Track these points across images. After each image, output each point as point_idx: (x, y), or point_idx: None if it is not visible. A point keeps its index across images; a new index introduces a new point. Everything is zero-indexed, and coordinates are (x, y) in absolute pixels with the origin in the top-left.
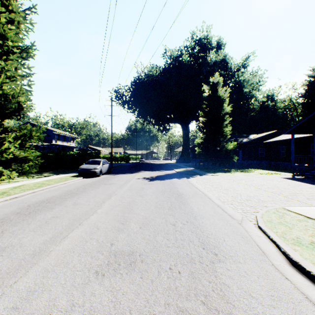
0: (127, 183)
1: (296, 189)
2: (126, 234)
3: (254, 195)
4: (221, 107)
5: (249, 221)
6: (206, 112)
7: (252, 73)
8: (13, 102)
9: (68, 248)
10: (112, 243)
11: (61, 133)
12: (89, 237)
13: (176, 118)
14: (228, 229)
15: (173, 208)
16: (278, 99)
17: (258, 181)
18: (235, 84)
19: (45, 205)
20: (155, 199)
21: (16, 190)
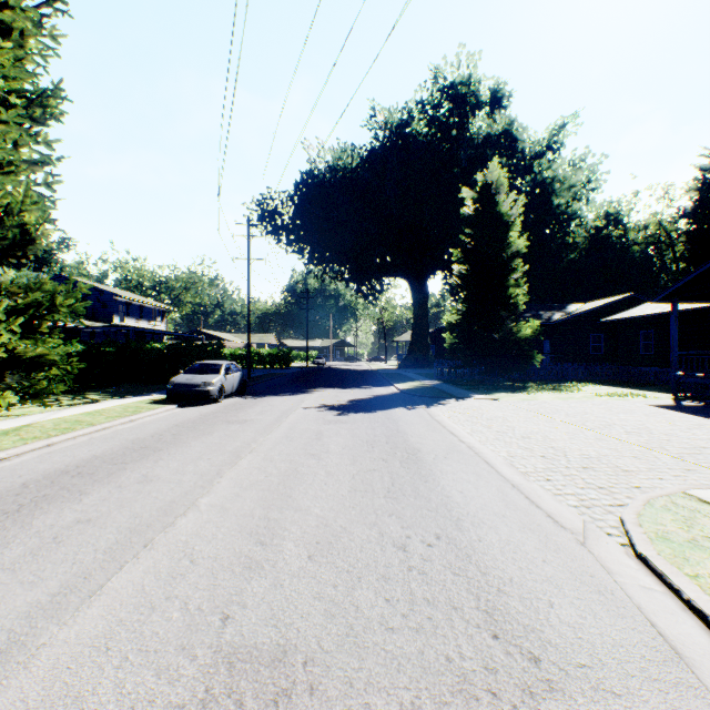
0: (283, 420)
1: (697, 436)
2: (269, 579)
3: (599, 454)
4: (503, 238)
5: (607, 536)
6: (469, 251)
7: (573, 161)
8: (9, 225)
9: (93, 636)
10: (228, 616)
11: (134, 299)
12: (163, 592)
13: (398, 267)
14: (554, 564)
15: (398, 493)
16: (632, 222)
17: (597, 414)
18: (532, 189)
19: (66, 483)
20: (351, 464)
21: (5, 441)
